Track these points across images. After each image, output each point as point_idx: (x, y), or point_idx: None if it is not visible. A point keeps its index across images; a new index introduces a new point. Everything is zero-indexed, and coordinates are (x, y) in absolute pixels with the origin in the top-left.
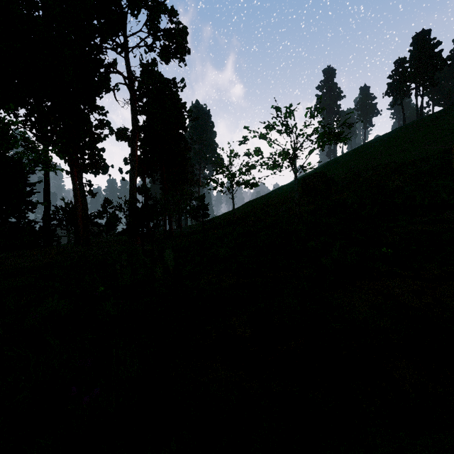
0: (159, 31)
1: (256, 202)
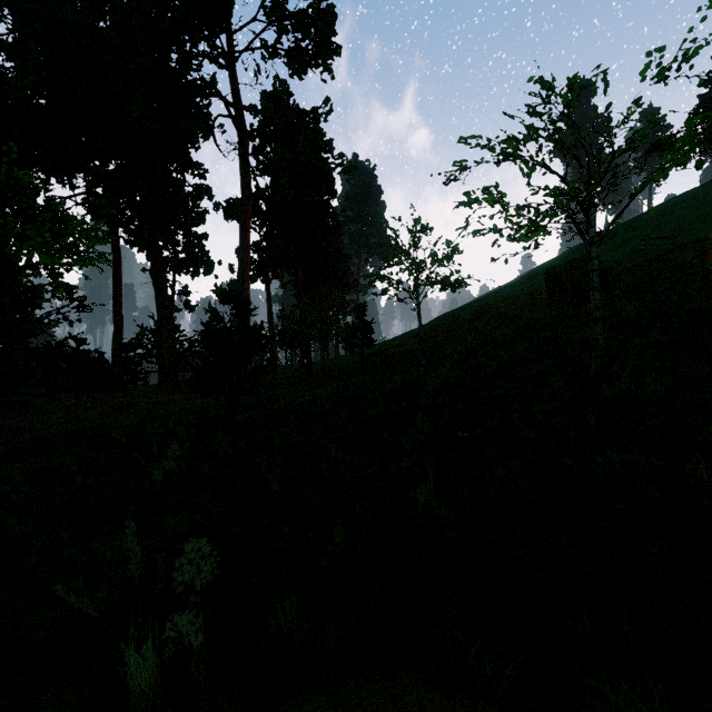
0: (285, 16)
1: (456, 316)
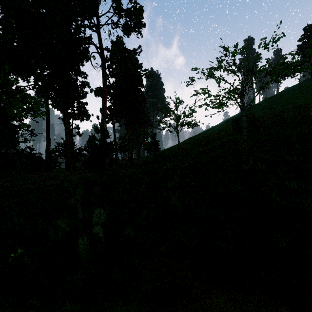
0: (122, 10)
1: (195, 138)
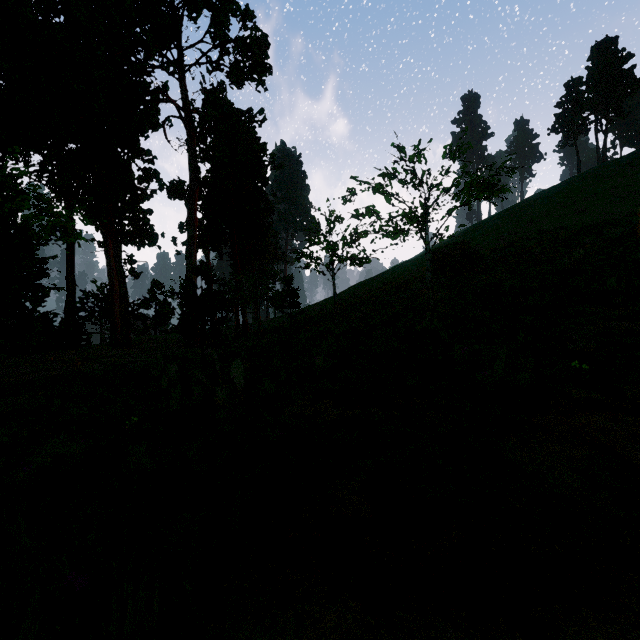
0: (228, 41)
1: (366, 285)
